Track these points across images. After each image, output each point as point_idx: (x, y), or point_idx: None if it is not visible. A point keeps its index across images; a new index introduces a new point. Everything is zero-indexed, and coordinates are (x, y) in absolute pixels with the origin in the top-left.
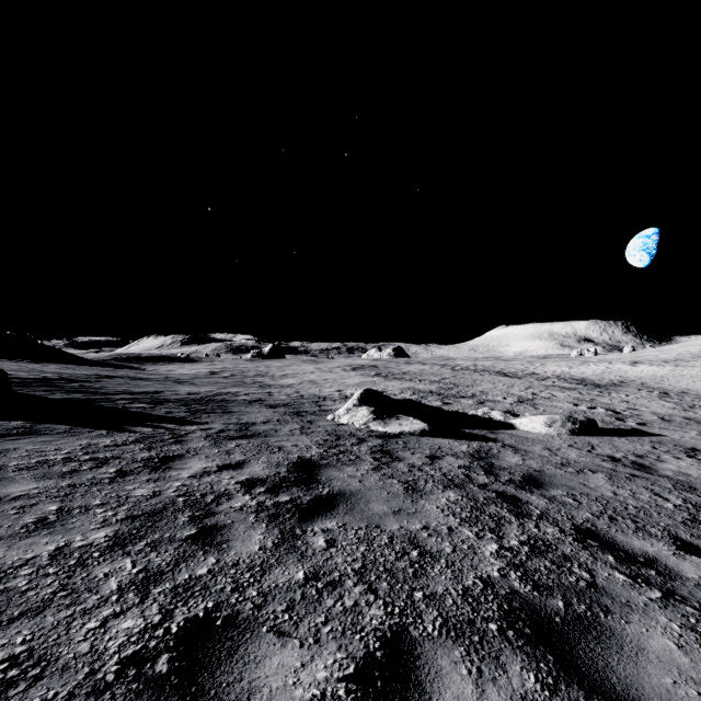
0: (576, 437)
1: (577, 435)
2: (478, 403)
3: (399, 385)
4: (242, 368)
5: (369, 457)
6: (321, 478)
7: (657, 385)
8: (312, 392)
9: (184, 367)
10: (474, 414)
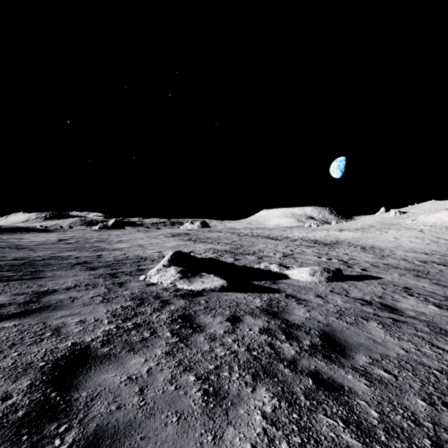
0: (332, 283)
1: (332, 281)
2: (258, 258)
3: (204, 246)
4: (88, 236)
5: (167, 329)
6: (79, 395)
7: (357, 243)
8: (137, 254)
9: (38, 236)
10: (258, 268)
